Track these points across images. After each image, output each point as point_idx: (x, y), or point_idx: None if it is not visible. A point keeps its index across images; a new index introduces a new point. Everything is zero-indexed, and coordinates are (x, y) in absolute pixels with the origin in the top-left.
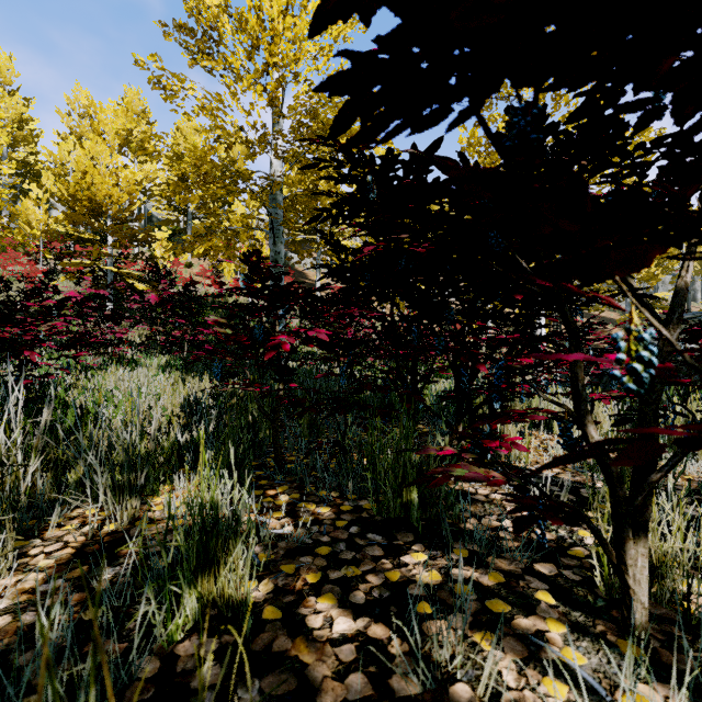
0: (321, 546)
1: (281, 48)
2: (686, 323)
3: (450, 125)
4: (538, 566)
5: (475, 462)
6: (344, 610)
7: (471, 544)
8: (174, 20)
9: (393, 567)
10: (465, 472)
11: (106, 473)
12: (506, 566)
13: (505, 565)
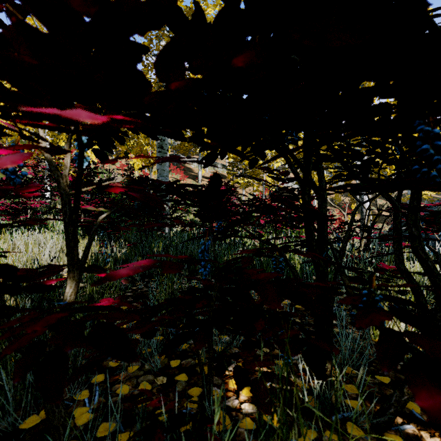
0: None
1: None
2: None
3: None
4: None
5: None
6: None
7: None
8: None
9: None
10: None
11: None
12: None
13: None
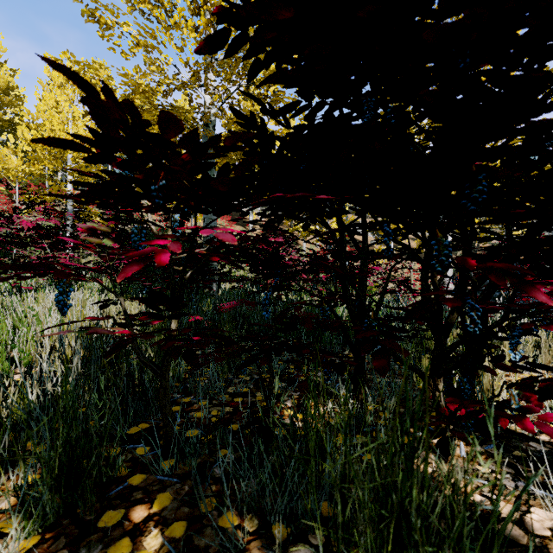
0: None
1: None
2: None
3: None
4: None
5: None
6: None
7: None
8: None
9: None
10: None
11: None
12: None
13: None
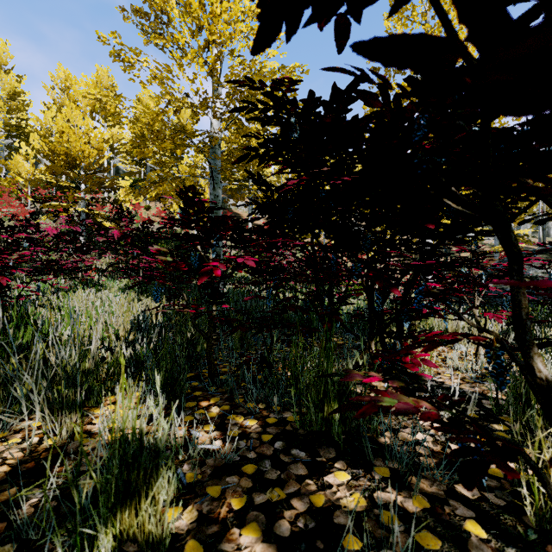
0: (247, 464)
1: (219, 28)
2: (546, 253)
3: (396, 1)
4: (459, 488)
5: (401, 389)
6: (269, 545)
7: (391, 462)
8: (132, 5)
9: (317, 489)
10: (394, 402)
11: (44, 392)
12: (428, 488)
13: (427, 486)
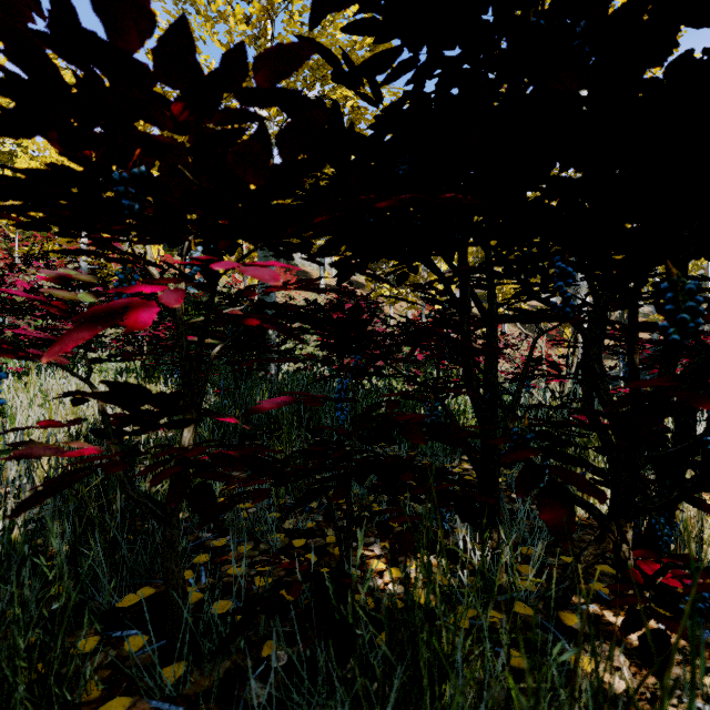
0: None
1: None
2: None
3: None
4: None
5: None
6: None
7: None
8: None
9: None
10: None
11: None
12: None
13: None
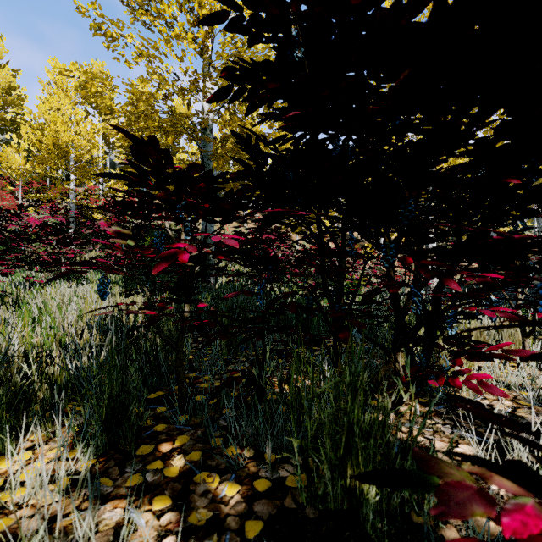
0: None
1: (209, 1)
2: None
3: None
4: None
5: None
6: None
7: None
8: None
9: None
10: None
11: None
12: None
13: None
